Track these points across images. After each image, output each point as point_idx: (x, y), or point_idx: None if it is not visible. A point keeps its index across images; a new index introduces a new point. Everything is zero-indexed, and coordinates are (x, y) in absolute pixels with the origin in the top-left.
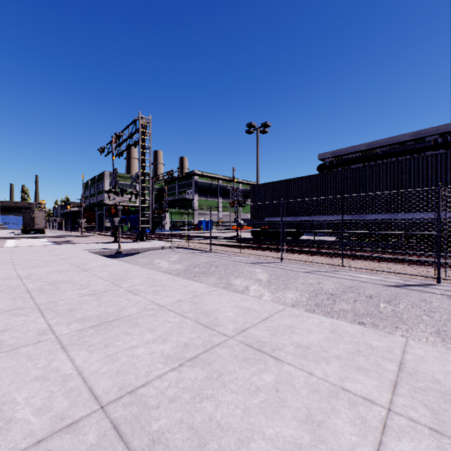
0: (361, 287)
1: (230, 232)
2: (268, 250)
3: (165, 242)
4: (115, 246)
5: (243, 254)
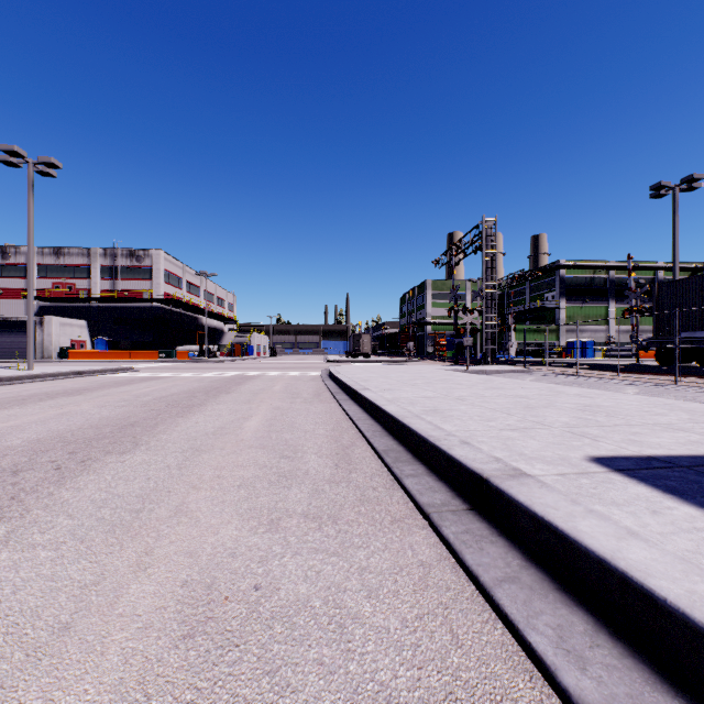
0: None
1: (630, 360)
2: (664, 375)
3: (514, 367)
4: (460, 367)
5: (623, 378)
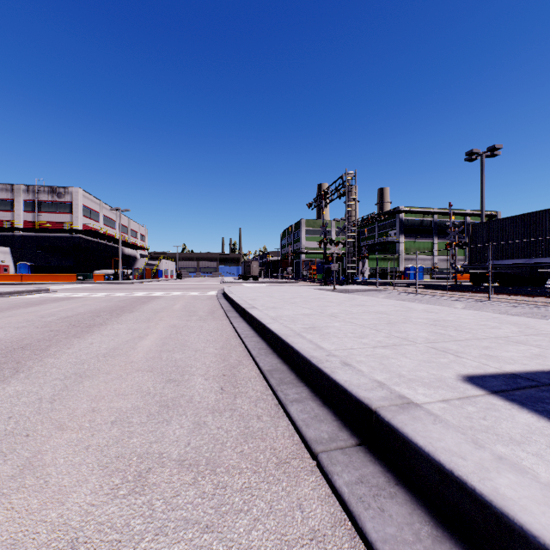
0: (547, 313)
1: (448, 281)
2: (479, 292)
3: (369, 287)
4: (328, 287)
5: (450, 295)
